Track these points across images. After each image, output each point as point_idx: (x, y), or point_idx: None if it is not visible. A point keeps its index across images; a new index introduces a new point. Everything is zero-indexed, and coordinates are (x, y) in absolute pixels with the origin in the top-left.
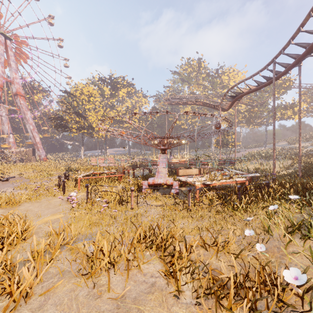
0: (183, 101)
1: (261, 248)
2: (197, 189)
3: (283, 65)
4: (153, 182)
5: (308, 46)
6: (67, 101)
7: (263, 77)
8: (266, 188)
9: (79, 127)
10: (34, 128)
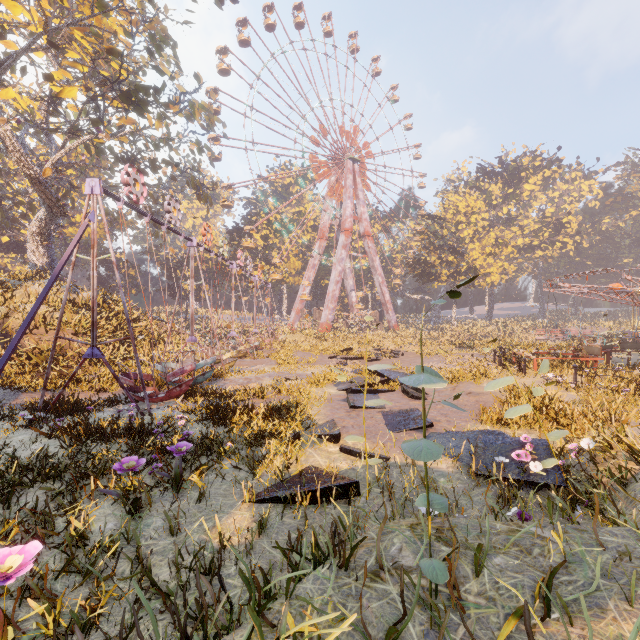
0: None
1: None
2: None
3: None
4: None
5: None
6: (428, 231)
7: None
8: None
9: (453, 272)
10: (383, 281)
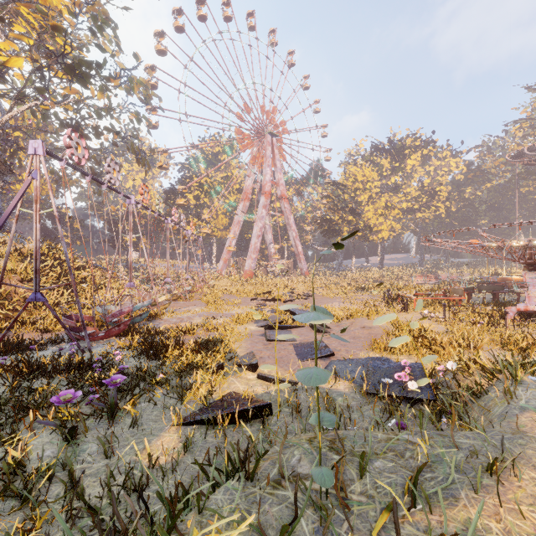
0: None
1: None
2: None
3: None
4: (526, 309)
5: None
6: (333, 195)
7: None
8: None
9: (352, 229)
10: (297, 235)
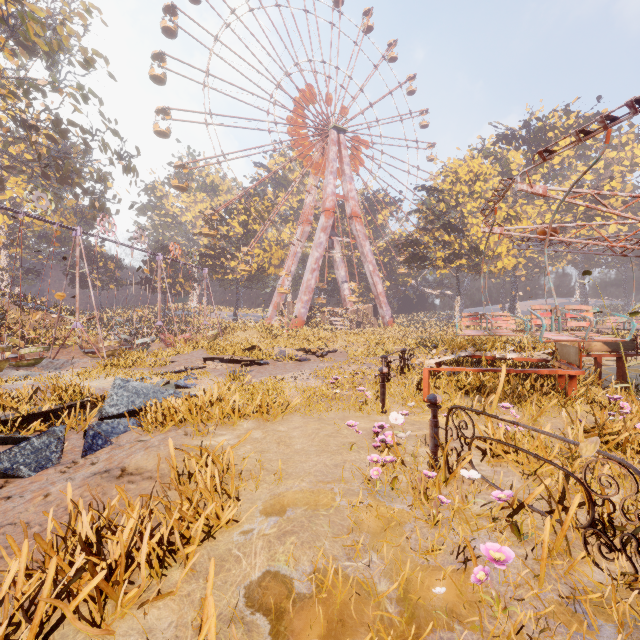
0: None
1: None
2: None
3: None
4: None
5: None
6: (426, 208)
7: None
8: None
9: (449, 254)
10: (375, 269)
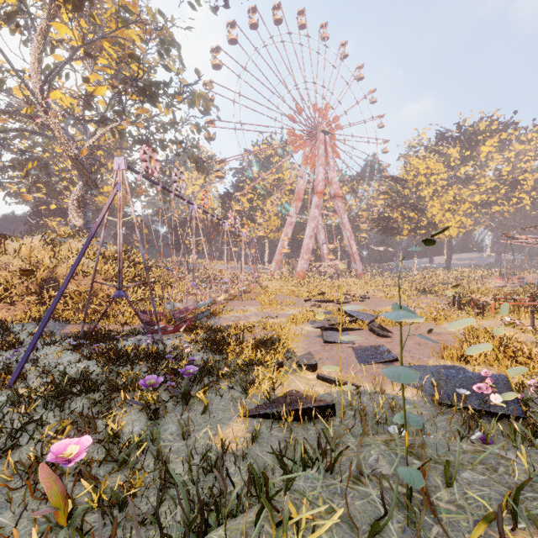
0: None
1: None
2: None
3: None
4: None
5: None
6: (391, 191)
7: None
8: None
9: (414, 227)
10: (351, 235)
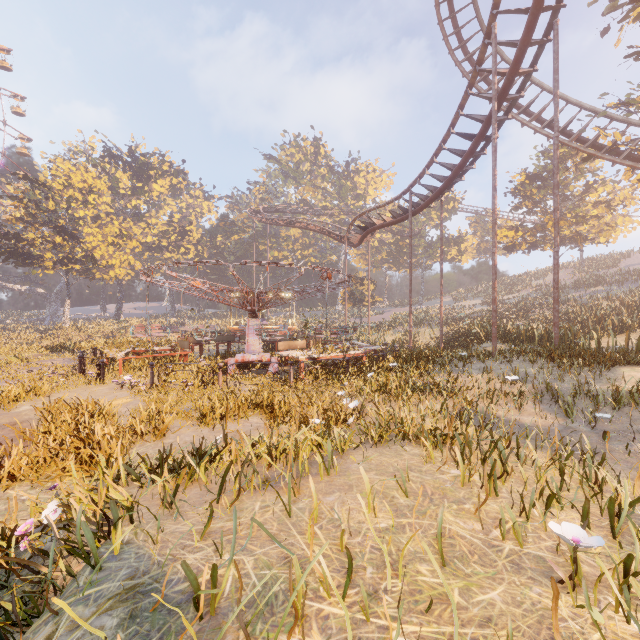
0: (286, 221)
1: (347, 402)
2: (300, 362)
3: (421, 197)
4: (243, 359)
5: (444, 180)
6: (27, 198)
7: (400, 208)
8: (382, 361)
9: (63, 258)
10: None
